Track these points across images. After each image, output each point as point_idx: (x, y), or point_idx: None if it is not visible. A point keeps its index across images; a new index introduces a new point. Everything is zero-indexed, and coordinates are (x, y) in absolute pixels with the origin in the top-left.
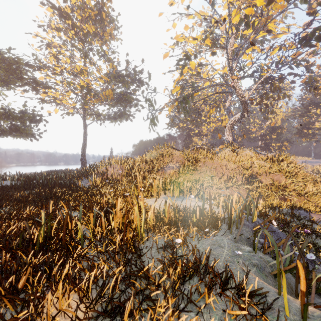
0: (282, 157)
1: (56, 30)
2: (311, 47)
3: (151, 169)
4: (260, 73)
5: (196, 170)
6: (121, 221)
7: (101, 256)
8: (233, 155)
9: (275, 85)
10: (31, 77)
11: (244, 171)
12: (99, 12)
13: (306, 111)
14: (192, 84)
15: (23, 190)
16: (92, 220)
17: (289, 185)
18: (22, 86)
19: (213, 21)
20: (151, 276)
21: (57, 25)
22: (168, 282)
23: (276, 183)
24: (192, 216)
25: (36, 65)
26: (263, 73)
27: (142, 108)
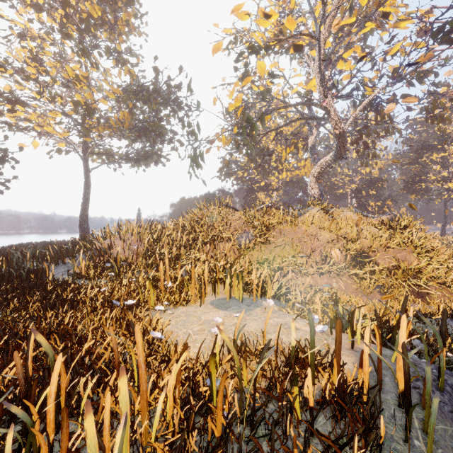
0: (404, 222)
1: (33, 8)
2: (452, 44)
3: (192, 241)
4: (363, 93)
5: (268, 243)
6: None
7: None
8: (326, 218)
9: (384, 111)
10: None
11: (347, 245)
12: None
13: (416, 156)
14: (262, 96)
15: None
16: None
17: (424, 269)
18: None
19: (294, 3)
20: None
21: None
22: None
23: (402, 265)
24: (294, 399)
25: None
26: (368, 91)
27: (181, 145)
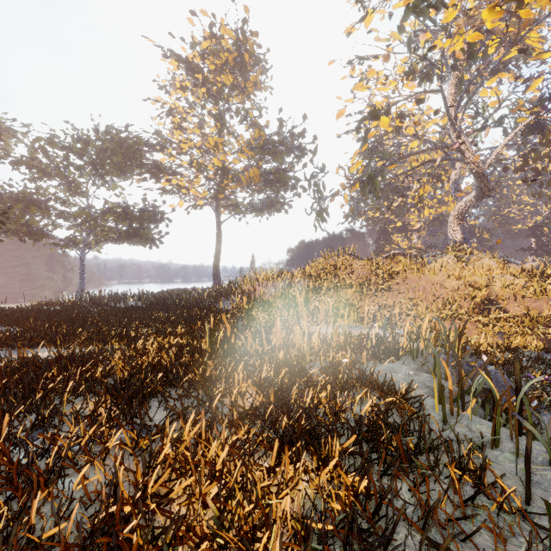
0: None
1: (182, 90)
2: None
3: (318, 288)
4: (516, 119)
5: (391, 290)
6: (282, 341)
7: (266, 364)
8: (459, 265)
9: (550, 135)
10: (150, 161)
11: (473, 293)
12: (239, 53)
13: None
14: (382, 155)
15: (157, 312)
16: (250, 340)
17: None
18: (142, 174)
19: (423, 42)
20: (314, 380)
21: (183, 83)
22: (330, 385)
23: (532, 313)
24: (366, 342)
25: (158, 144)
26: (521, 118)
27: (304, 191)
